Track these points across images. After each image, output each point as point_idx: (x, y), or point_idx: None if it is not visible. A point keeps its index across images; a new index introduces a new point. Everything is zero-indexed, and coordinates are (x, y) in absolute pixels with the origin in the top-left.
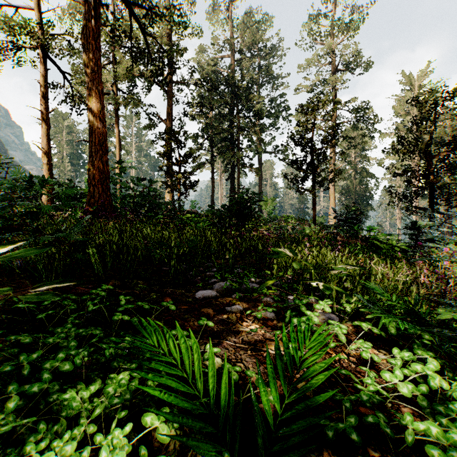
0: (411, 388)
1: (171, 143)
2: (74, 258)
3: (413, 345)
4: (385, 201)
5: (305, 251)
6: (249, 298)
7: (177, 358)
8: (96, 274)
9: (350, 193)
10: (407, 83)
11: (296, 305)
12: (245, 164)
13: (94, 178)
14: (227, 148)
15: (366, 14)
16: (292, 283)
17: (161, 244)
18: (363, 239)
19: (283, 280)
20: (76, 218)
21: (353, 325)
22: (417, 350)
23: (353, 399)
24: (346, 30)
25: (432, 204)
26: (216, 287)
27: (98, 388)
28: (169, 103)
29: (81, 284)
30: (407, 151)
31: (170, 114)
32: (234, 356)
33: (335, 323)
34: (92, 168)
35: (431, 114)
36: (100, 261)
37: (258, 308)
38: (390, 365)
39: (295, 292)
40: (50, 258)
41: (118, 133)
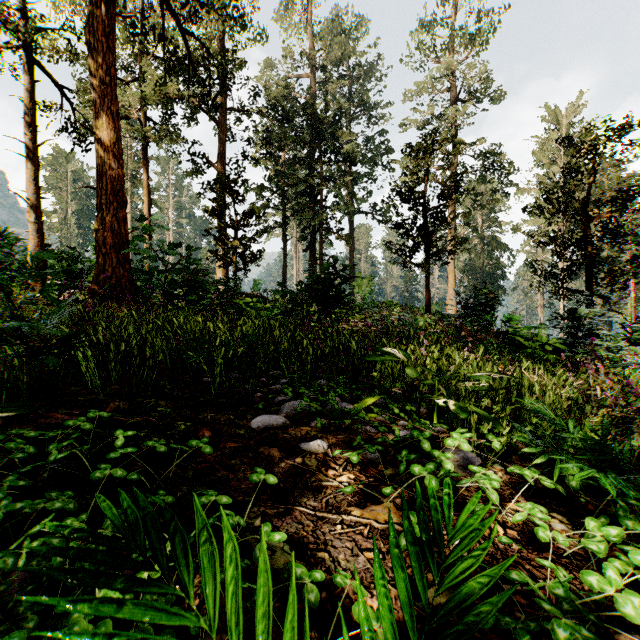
0: (638, 603)
1: (224, 196)
2: (47, 365)
3: (615, 511)
4: (523, 282)
5: (420, 352)
6: (338, 426)
7: (189, 581)
8: (89, 390)
9: (475, 271)
10: (552, 121)
11: (413, 439)
12: (330, 229)
13: (105, 244)
14: (305, 205)
15: (498, 23)
16: (403, 402)
17: (200, 342)
18: (499, 334)
19: (388, 397)
20: (52, 299)
21: (504, 469)
22: (624, 519)
23: (534, 628)
24: (471, 44)
25: (590, 285)
26: (285, 409)
27: (30, 637)
28: (222, 139)
29: (60, 408)
30: (557, 211)
31: (223, 155)
32: (313, 538)
33: (480, 470)
34: (102, 228)
35: (590, 160)
36: (101, 369)
37: (352, 443)
38: (579, 546)
39: (409, 415)
40: (5, 364)
41: (146, 182)
